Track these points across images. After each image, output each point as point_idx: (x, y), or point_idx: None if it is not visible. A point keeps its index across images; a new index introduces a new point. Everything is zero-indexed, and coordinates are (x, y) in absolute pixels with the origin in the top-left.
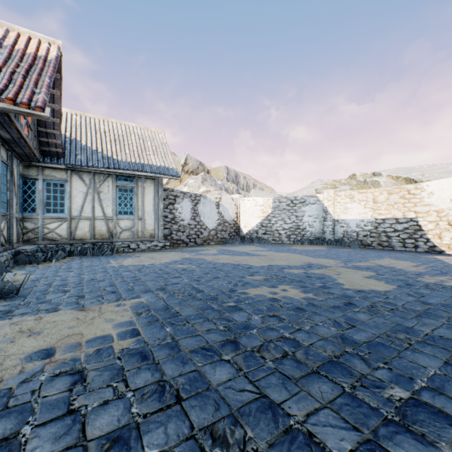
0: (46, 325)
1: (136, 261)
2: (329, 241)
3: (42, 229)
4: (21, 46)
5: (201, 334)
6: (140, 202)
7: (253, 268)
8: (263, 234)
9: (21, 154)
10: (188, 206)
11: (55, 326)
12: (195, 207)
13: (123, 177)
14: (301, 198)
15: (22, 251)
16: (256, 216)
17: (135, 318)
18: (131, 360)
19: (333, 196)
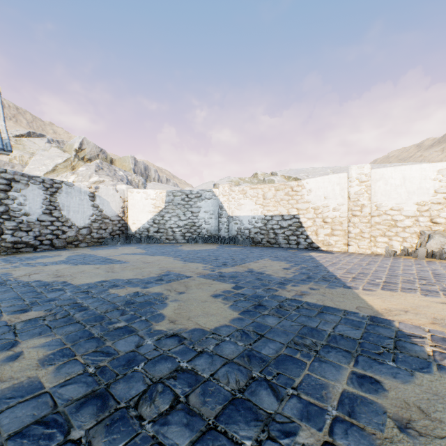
0: None
1: None
2: (223, 239)
3: None
4: None
5: None
6: None
7: (60, 291)
8: (156, 232)
9: None
10: (39, 195)
11: None
12: (51, 197)
13: None
14: (197, 192)
15: None
16: (147, 211)
17: None
18: None
19: (228, 191)
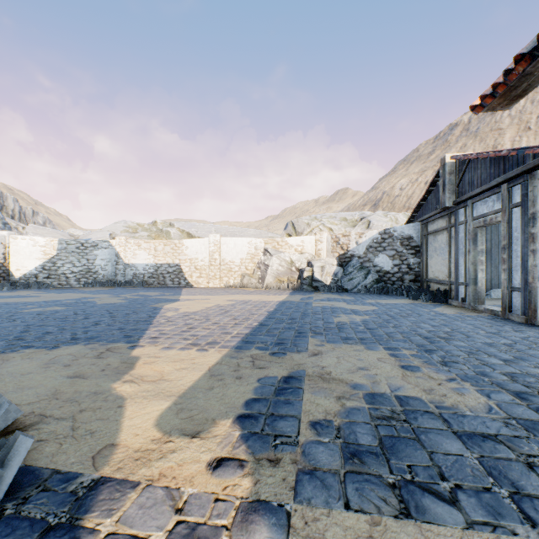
0: None
1: None
2: (120, 282)
3: None
4: None
5: None
6: None
7: (29, 303)
8: (46, 278)
9: None
10: None
11: None
12: None
13: None
14: (94, 242)
15: None
16: (35, 258)
17: None
18: None
19: (125, 243)
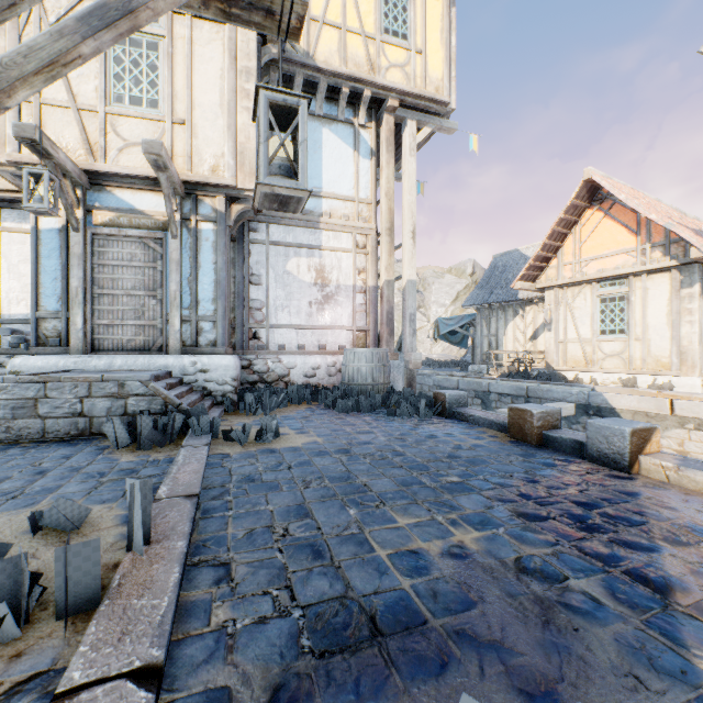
0: None
1: None
2: None
3: None
4: None
5: None
6: None
7: None
8: None
9: None
10: None
11: None
12: None
13: None
14: None
15: None
16: None
17: None
18: None
19: None
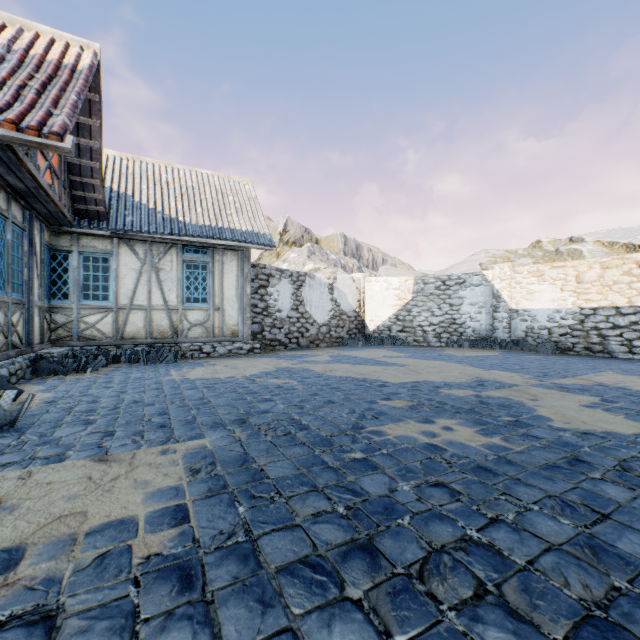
0: (31, 492)
1: (208, 372)
2: (503, 342)
3: (78, 323)
4: (39, 50)
5: (303, 524)
6: (217, 284)
7: (389, 387)
8: (399, 331)
9: (45, 214)
10: (288, 290)
11: (46, 494)
12: (297, 291)
13: (193, 248)
14: (459, 277)
15: (46, 356)
16: (388, 305)
17: (186, 480)
18: (159, 589)
19: (510, 274)
